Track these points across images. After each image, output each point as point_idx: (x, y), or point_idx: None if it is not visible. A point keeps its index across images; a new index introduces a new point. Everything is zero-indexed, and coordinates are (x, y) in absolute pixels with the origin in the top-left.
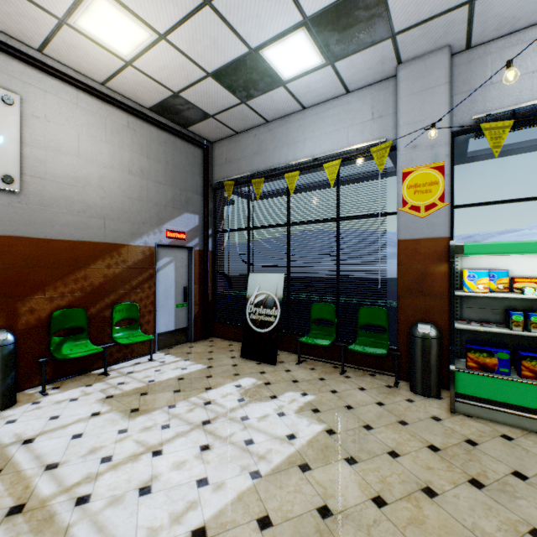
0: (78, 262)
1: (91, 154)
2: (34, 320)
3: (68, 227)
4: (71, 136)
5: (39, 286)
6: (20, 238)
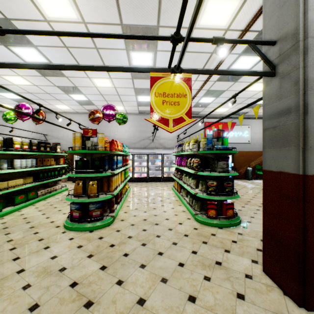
0: (259, 155)
1: (261, 132)
2: (252, 166)
3: (257, 148)
4: (257, 129)
5: (252, 160)
6: (250, 151)
